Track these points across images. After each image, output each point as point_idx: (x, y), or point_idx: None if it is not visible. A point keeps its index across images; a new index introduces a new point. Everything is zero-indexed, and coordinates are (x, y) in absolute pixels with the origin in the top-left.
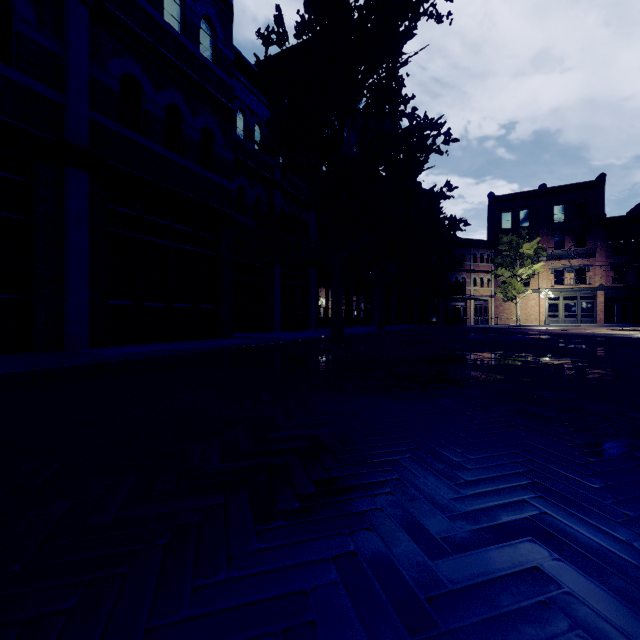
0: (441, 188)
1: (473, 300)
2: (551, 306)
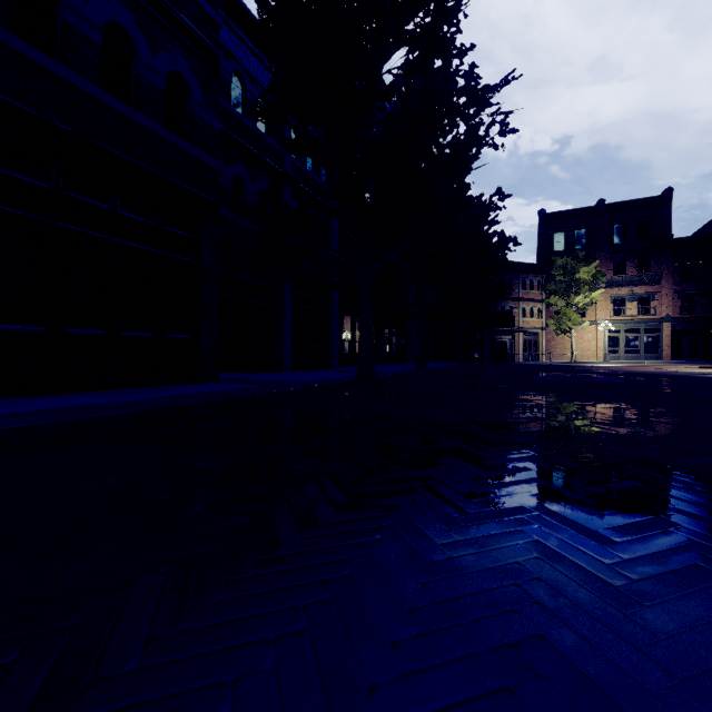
0: (490, 197)
1: (522, 333)
2: (610, 340)
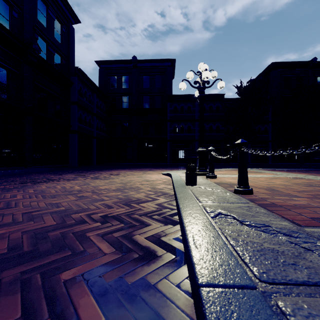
0: None
1: None
2: None
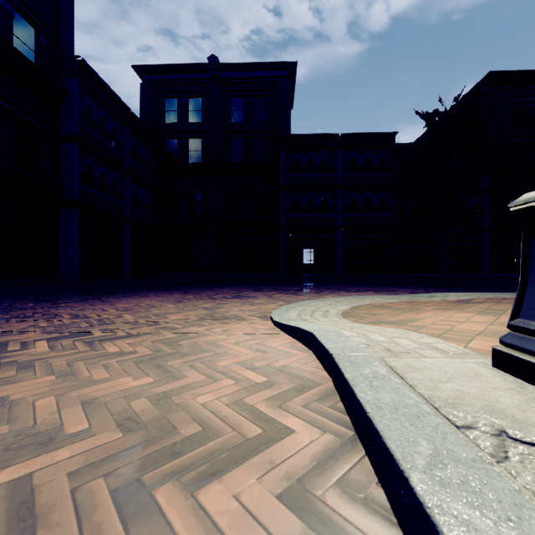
0: None
1: None
2: None
